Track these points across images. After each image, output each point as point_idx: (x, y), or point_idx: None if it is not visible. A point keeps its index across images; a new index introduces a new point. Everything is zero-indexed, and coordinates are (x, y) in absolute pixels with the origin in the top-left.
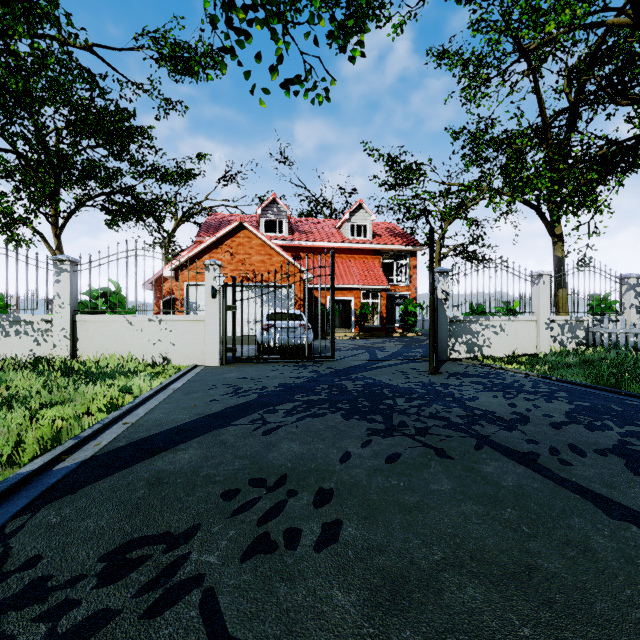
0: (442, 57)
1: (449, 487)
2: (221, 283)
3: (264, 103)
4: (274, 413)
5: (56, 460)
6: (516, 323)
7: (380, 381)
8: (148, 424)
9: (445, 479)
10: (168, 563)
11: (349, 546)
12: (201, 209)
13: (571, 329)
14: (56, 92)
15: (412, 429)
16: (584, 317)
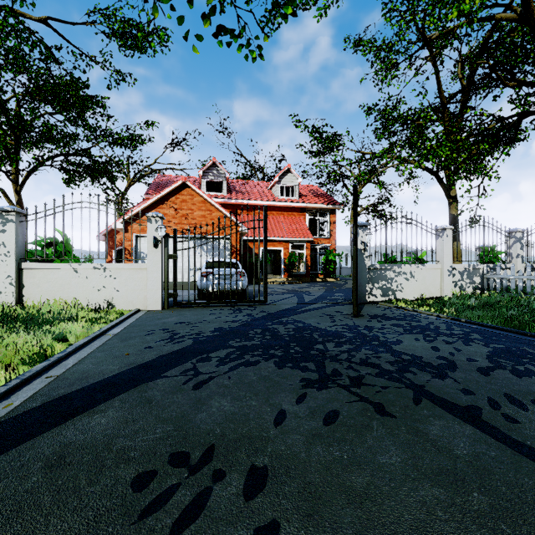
0: (358, 44)
1: (399, 459)
2: (162, 234)
3: (197, 51)
4: (207, 362)
5: None
6: (424, 270)
7: (309, 324)
8: (73, 377)
9: (392, 447)
10: None
11: None
12: (151, 171)
13: (469, 275)
14: (12, 59)
15: (346, 379)
16: (480, 265)
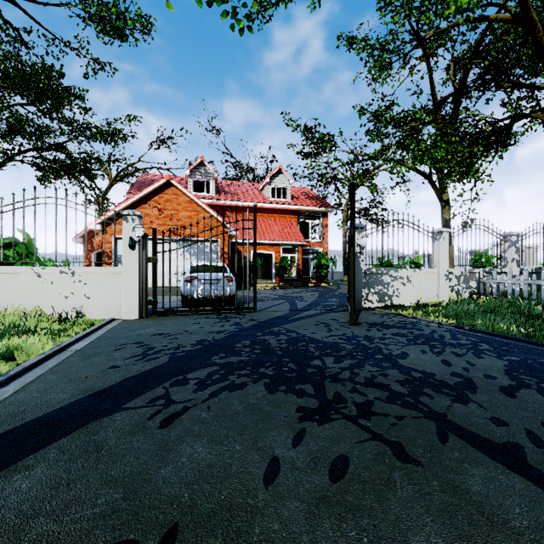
0: (351, 42)
1: (440, 541)
2: (140, 234)
3: (171, 8)
4: (183, 385)
5: None
6: (420, 275)
7: (304, 335)
8: (6, 412)
9: (427, 518)
10: None
11: None
12: (134, 170)
13: (465, 280)
14: None
15: (352, 406)
16: (476, 269)
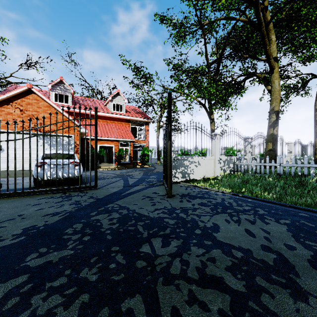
0: (163, 18)
1: None
2: None
3: None
4: None
5: None
6: (205, 160)
7: (133, 211)
8: None
9: None
10: None
11: None
12: (7, 83)
13: (228, 163)
14: None
15: None
16: (233, 157)
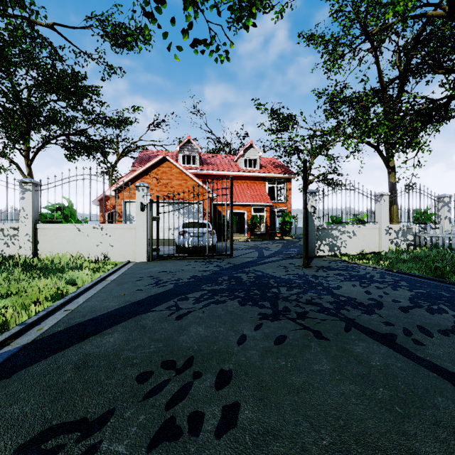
0: (310, 38)
1: (328, 367)
2: (148, 200)
3: (178, 58)
4: (186, 300)
5: (1, 344)
6: (364, 230)
7: (267, 273)
8: (84, 311)
9: (324, 359)
10: (79, 454)
11: (246, 431)
12: (136, 147)
13: (403, 234)
14: (26, 58)
15: (294, 313)
16: (412, 225)
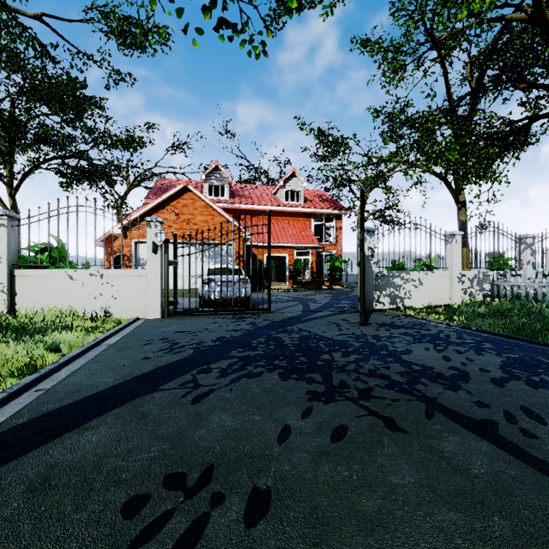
0: (365, 45)
1: (412, 479)
2: (162, 239)
3: (197, 45)
4: (208, 373)
5: None
6: (433, 277)
7: (315, 333)
8: (64, 390)
9: (405, 466)
10: None
11: None
12: (151, 175)
13: (479, 282)
14: (6, 57)
15: (354, 391)
16: (490, 272)
